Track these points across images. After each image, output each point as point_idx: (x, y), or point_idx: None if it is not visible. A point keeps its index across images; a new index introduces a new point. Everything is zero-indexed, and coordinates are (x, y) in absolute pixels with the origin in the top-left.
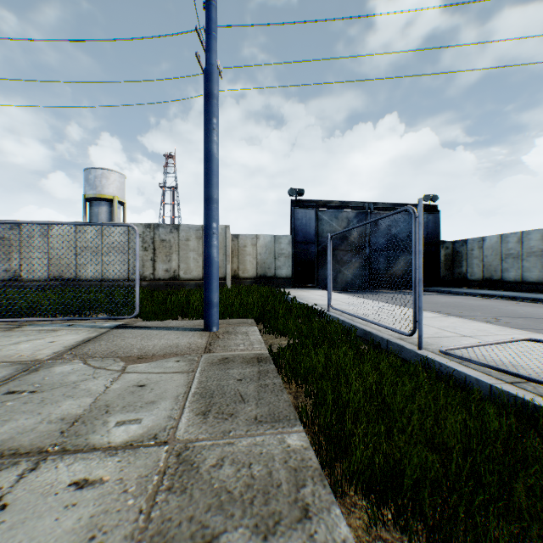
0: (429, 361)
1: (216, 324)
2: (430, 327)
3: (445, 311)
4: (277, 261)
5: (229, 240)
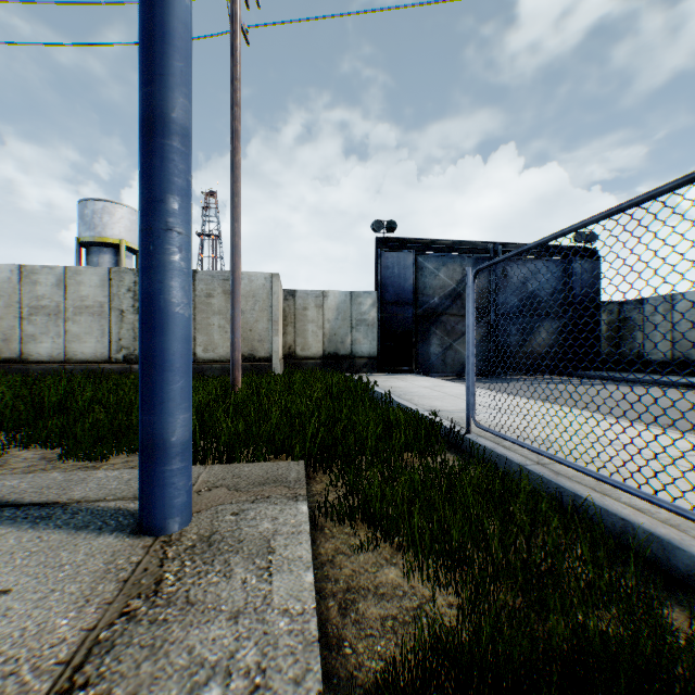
0: None
1: (179, 509)
2: None
3: (681, 424)
4: (354, 332)
5: (278, 297)
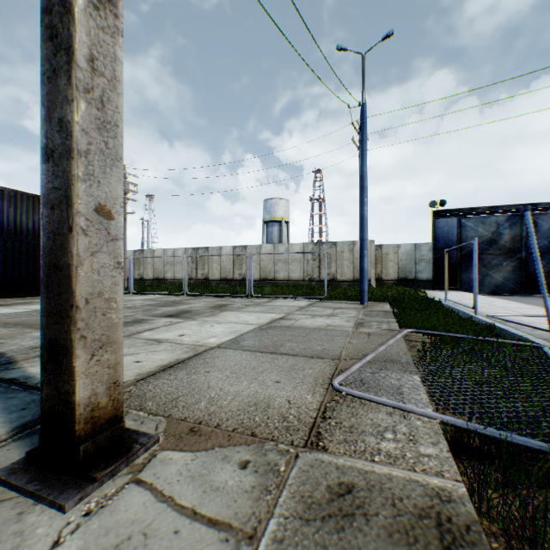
0: (474, 318)
1: (366, 301)
2: (509, 310)
3: None
4: (417, 266)
5: (373, 251)
